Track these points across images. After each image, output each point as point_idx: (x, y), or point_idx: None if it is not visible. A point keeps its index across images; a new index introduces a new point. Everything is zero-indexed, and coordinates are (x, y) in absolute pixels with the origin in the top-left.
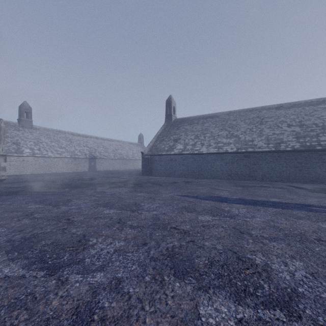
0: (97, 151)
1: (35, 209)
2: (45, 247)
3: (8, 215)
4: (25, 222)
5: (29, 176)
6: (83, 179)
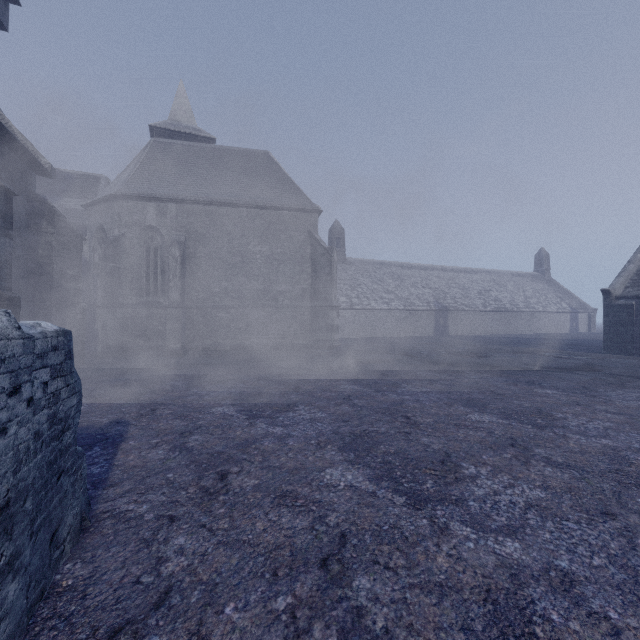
0: (447, 296)
1: (502, 429)
2: None
3: (465, 436)
4: (553, 474)
5: (353, 342)
6: (461, 354)
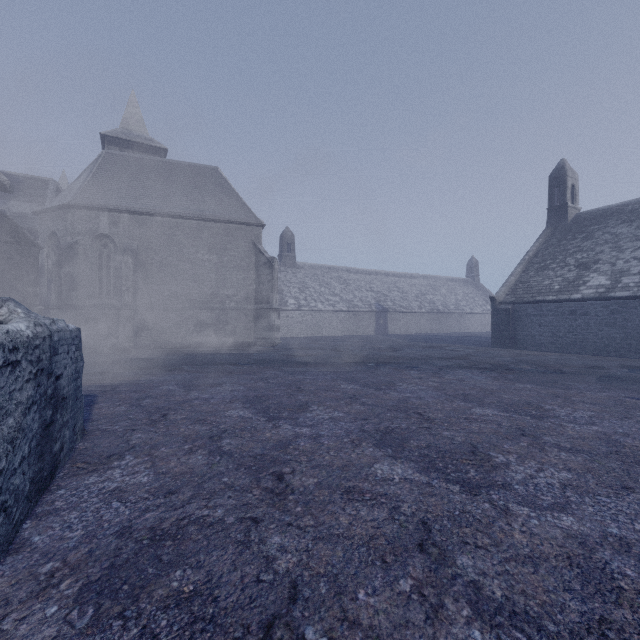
0: (388, 298)
1: (354, 391)
2: (422, 450)
3: (327, 395)
4: (358, 408)
5: (298, 340)
6: (380, 349)
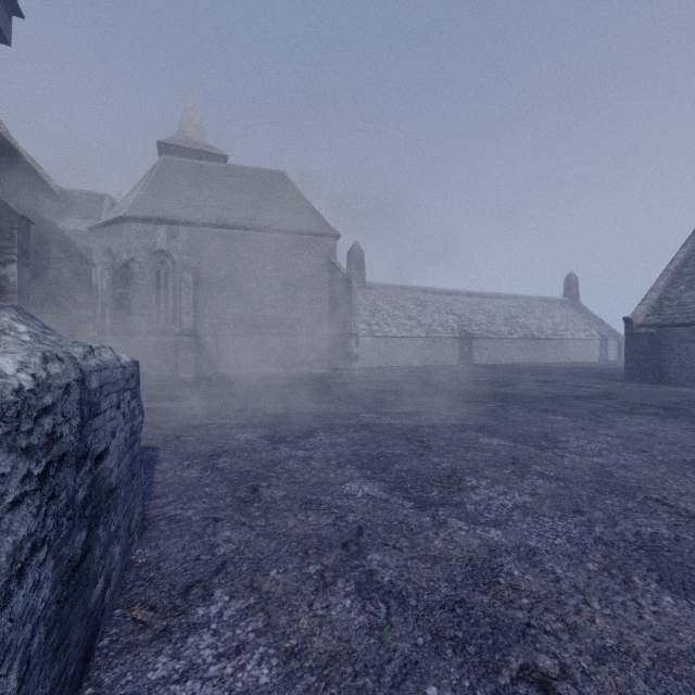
0: (472, 322)
1: (507, 450)
2: None
3: (473, 456)
4: (542, 484)
5: (373, 371)
6: (483, 383)
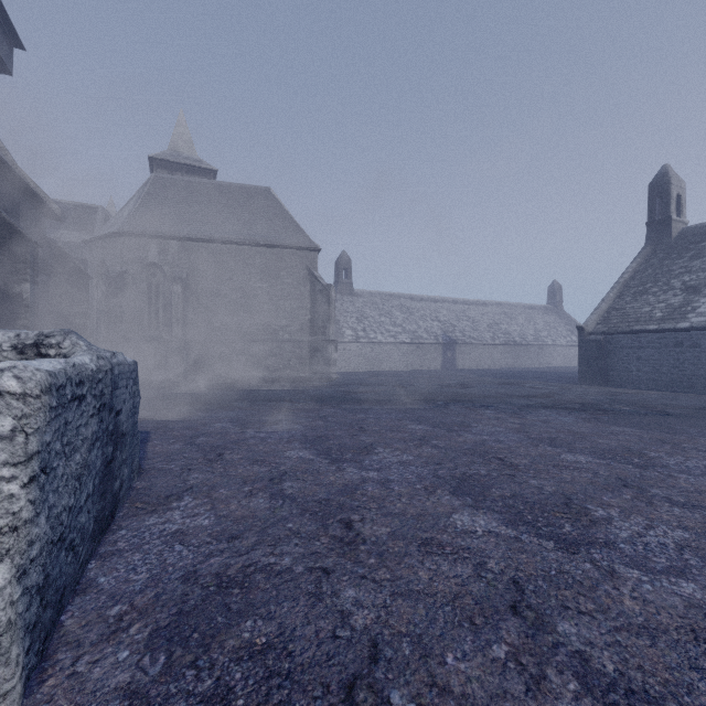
0: (456, 329)
1: (423, 432)
2: (507, 500)
3: (393, 436)
4: (429, 451)
5: (356, 375)
6: (449, 385)
